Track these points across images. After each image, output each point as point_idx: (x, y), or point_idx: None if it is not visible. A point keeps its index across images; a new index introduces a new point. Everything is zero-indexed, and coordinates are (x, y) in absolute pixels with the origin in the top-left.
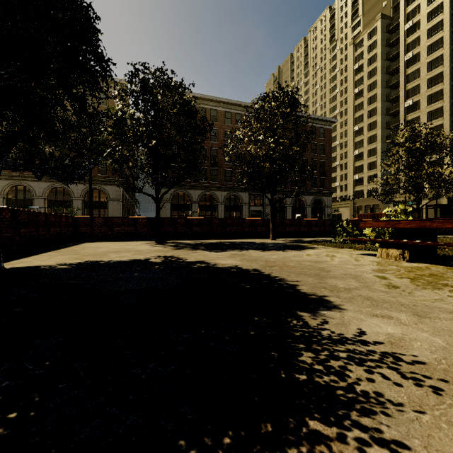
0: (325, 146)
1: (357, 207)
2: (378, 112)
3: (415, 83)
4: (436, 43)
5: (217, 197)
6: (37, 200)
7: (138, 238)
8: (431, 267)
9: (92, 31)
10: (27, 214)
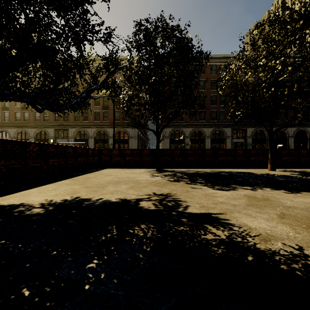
0: None
1: None
2: None
3: None
4: None
5: (205, 132)
6: (90, 139)
7: (143, 166)
8: None
9: None
10: (55, 147)
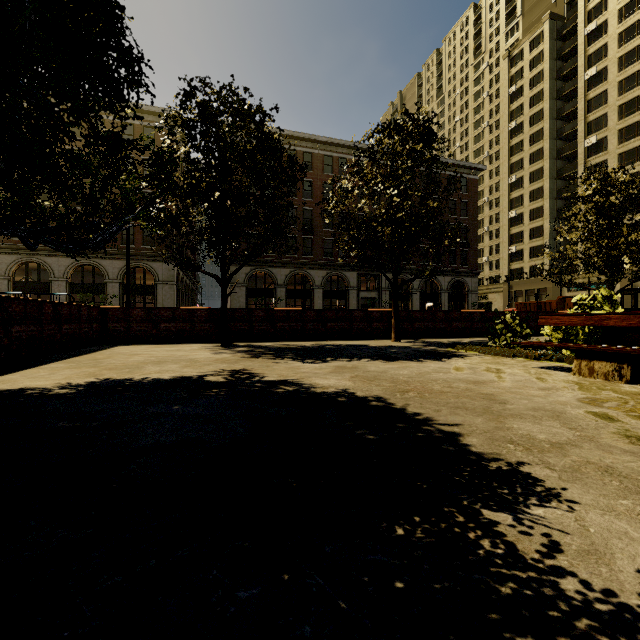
0: (468, 204)
1: (515, 293)
2: (545, 154)
3: (599, 112)
4: (631, 53)
5: (313, 278)
6: (57, 283)
7: (196, 339)
8: None
9: (112, 9)
10: (23, 305)
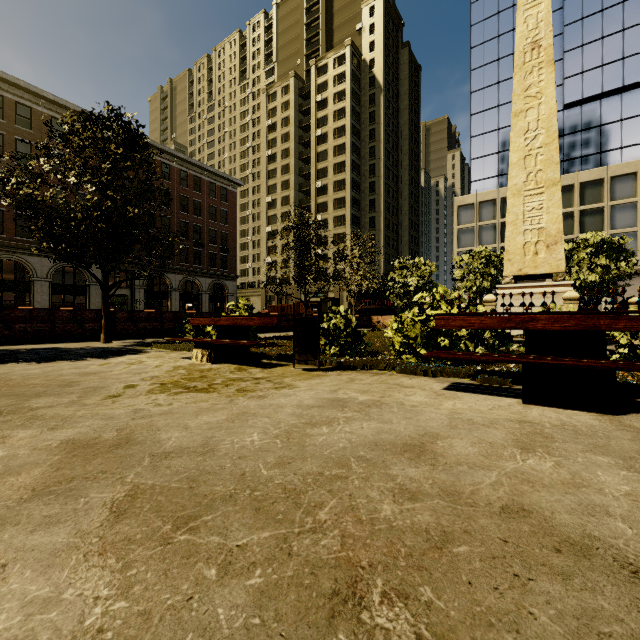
0: (228, 213)
1: (270, 297)
2: (291, 185)
3: (324, 164)
4: (341, 129)
5: (33, 267)
6: None
7: None
8: (222, 368)
9: None
10: None
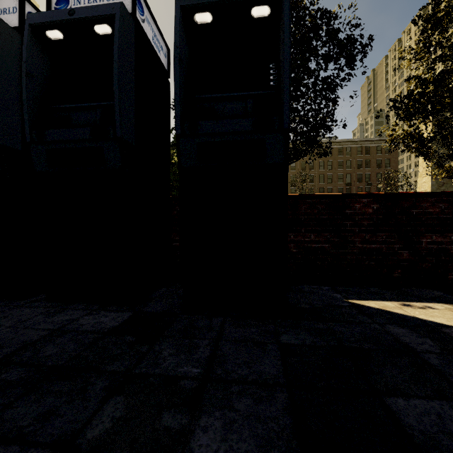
0: (390, 160)
1: None
2: None
3: None
4: None
5: None
6: None
7: None
8: None
9: None
10: None
